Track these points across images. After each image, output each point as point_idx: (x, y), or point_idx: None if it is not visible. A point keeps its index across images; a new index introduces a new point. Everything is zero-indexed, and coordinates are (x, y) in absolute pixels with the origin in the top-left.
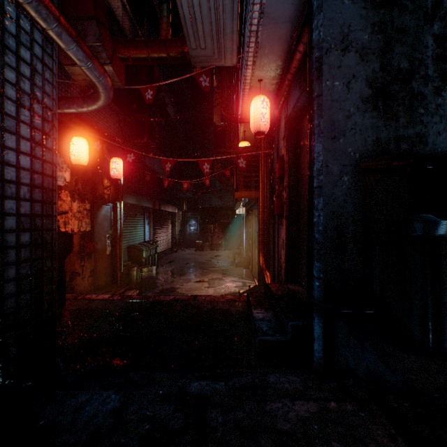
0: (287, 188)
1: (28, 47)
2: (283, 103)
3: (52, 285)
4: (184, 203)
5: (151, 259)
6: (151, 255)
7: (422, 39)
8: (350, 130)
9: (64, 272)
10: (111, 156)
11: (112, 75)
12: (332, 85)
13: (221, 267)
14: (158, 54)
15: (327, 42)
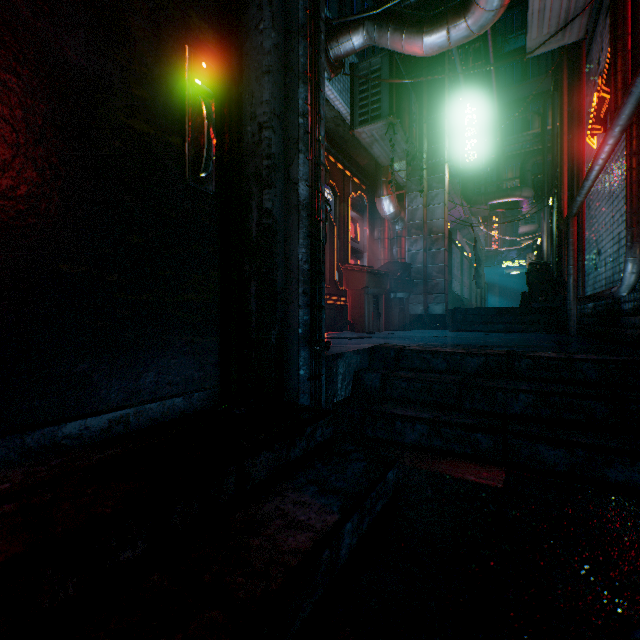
0: None
1: None
2: None
3: None
4: None
5: None
6: None
7: None
8: None
9: None
10: None
11: None
12: None
13: None
14: None
15: None
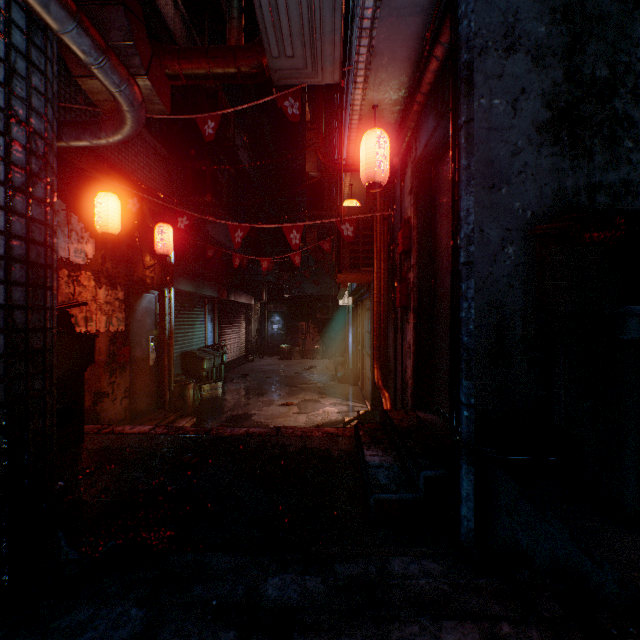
0: (415, 268)
1: (1, 31)
2: (410, 139)
3: (45, 419)
4: (264, 291)
5: (215, 372)
6: (215, 367)
7: (631, 32)
8: (518, 175)
9: (82, 393)
10: (156, 222)
11: (150, 94)
12: (490, 104)
13: (317, 384)
14: (224, 68)
15: (482, 38)
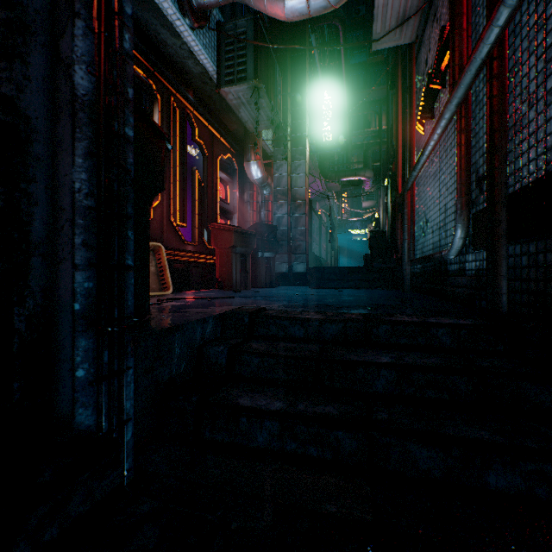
0: None
1: None
2: None
3: None
4: None
5: None
6: None
7: None
8: None
9: None
10: None
11: None
12: None
13: None
14: None
15: None
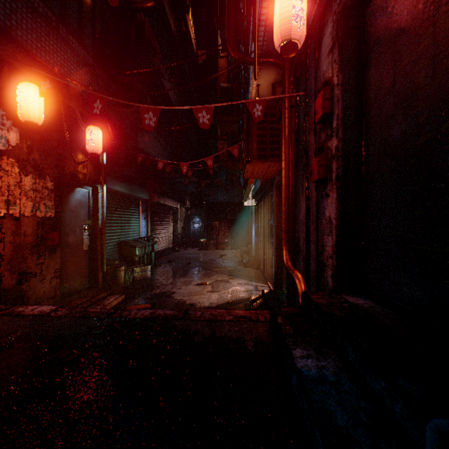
0: (340, 130)
1: None
2: None
3: None
4: (187, 198)
5: (146, 258)
6: (146, 254)
7: None
8: None
9: None
10: (88, 126)
11: None
12: None
13: (227, 268)
14: None
15: None
